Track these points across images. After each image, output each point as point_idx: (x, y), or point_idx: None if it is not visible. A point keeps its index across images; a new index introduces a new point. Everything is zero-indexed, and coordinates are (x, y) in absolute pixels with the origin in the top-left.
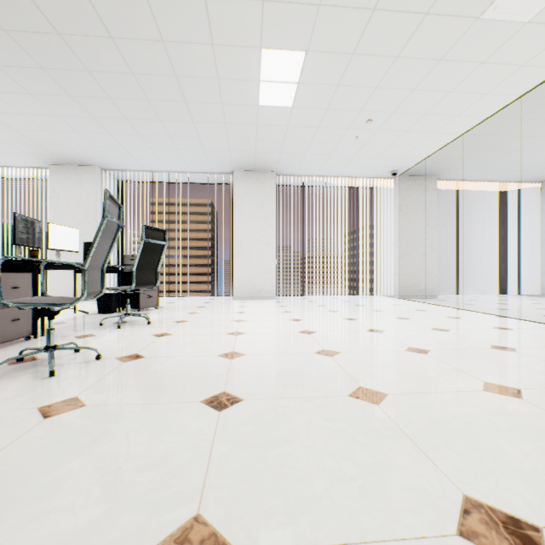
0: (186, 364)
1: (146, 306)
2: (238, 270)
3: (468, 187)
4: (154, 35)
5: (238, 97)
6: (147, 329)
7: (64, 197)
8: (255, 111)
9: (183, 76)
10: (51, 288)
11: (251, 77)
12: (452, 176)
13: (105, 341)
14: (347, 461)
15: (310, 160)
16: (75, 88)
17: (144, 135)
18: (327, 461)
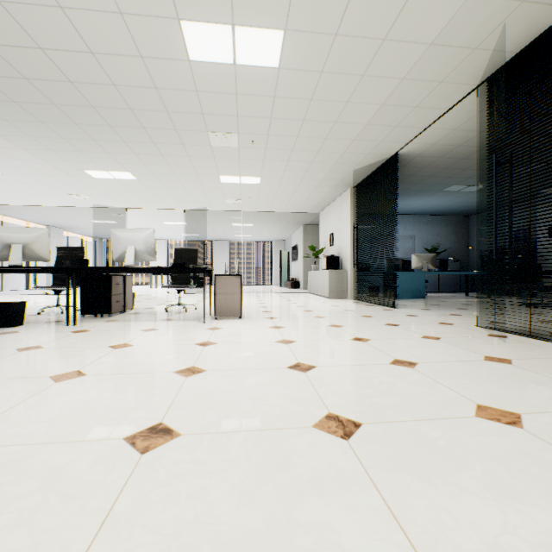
0: None
1: None
2: None
3: (5, 218)
4: None
5: None
6: None
7: None
8: None
9: None
10: None
11: None
12: (3, 213)
13: None
14: None
15: None
16: None
17: None
18: None
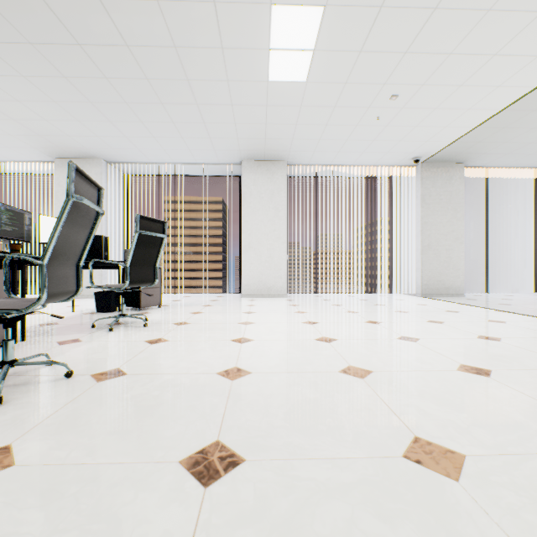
0: (174, 388)
1: (147, 304)
2: (247, 266)
3: (498, 175)
4: None
5: (245, 71)
6: (142, 332)
7: None
8: (265, 89)
9: (183, 46)
10: None
11: (260, 44)
12: (482, 162)
13: (88, 349)
14: None
15: (324, 147)
16: (68, 67)
17: (146, 122)
18: None
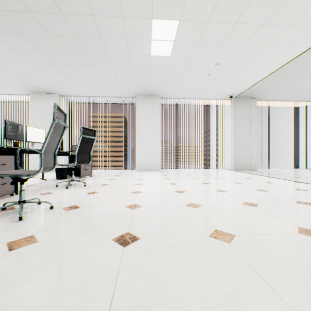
0: (105, 213)
1: (84, 175)
2: (139, 154)
3: (275, 105)
4: (87, 11)
5: (138, 50)
6: (84, 189)
7: (38, 112)
8: (149, 59)
9: (105, 37)
10: (31, 164)
11: (146, 37)
12: (266, 98)
13: (57, 197)
14: (213, 289)
15: (181, 89)
16: (42, 46)
17: (83, 75)
18: (198, 289)
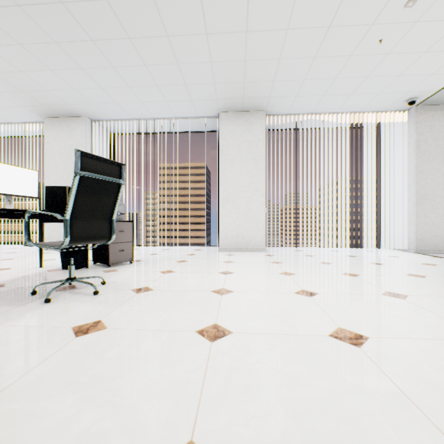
0: None
1: (117, 260)
2: (225, 219)
3: None
4: None
5: None
6: (83, 307)
7: (57, 149)
8: (245, 4)
9: None
10: (46, 237)
11: None
12: None
13: None
14: None
15: (308, 89)
16: None
17: (118, 67)
18: None
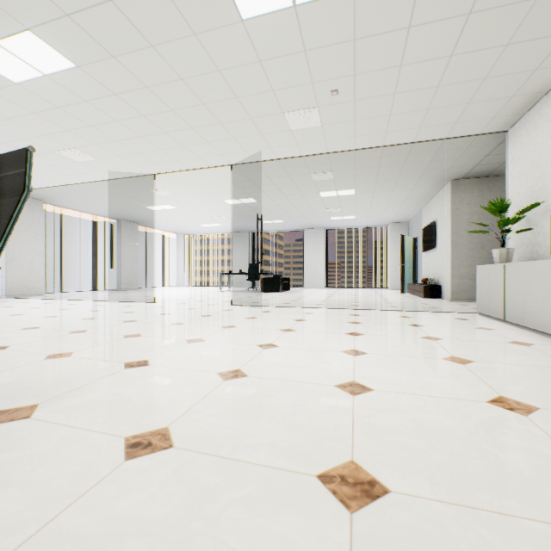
0: None
1: None
2: None
3: (72, 212)
4: None
5: None
6: None
7: None
8: None
9: None
10: None
11: None
12: (57, 204)
13: None
14: None
15: None
16: None
17: None
18: None
